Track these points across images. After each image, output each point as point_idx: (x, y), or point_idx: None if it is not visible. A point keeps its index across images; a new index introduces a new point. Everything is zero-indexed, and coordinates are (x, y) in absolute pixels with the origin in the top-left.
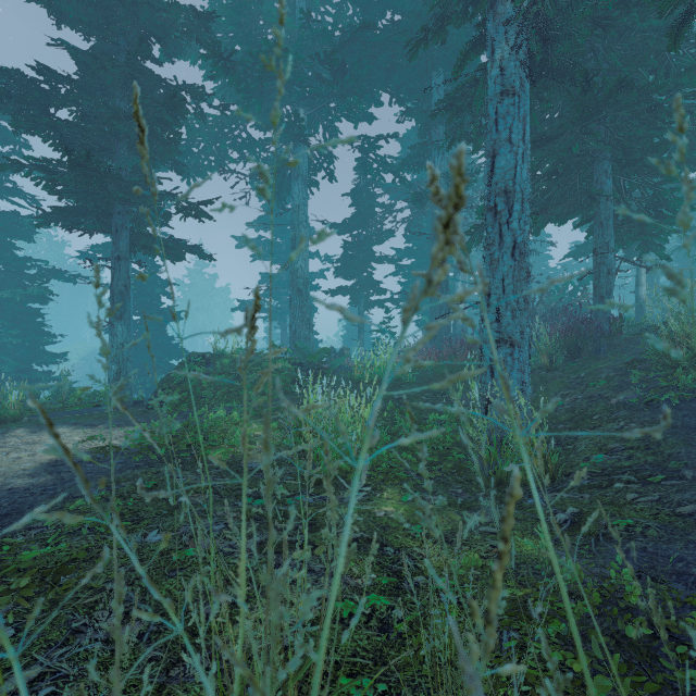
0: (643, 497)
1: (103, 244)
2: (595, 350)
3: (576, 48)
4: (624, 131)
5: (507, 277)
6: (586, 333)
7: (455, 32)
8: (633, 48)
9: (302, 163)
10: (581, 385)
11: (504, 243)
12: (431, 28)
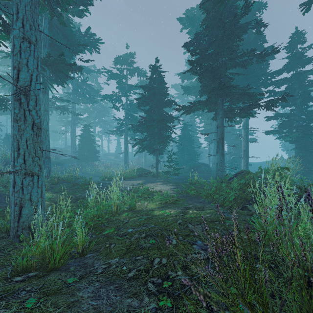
0: None
1: None
2: None
3: None
4: None
5: None
6: None
7: None
8: None
9: None
10: None
11: None
12: None
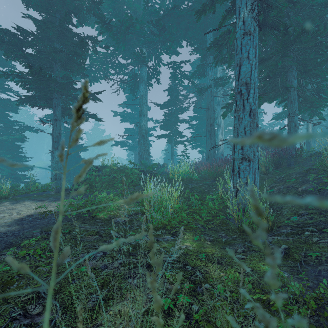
0: (322, 240)
1: (50, 114)
2: (288, 164)
3: (280, 13)
4: (303, 55)
5: (247, 127)
6: (284, 155)
7: (218, 10)
8: (307, 14)
9: (144, 75)
10: (282, 181)
11: (245, 109)
12: (207, 5)
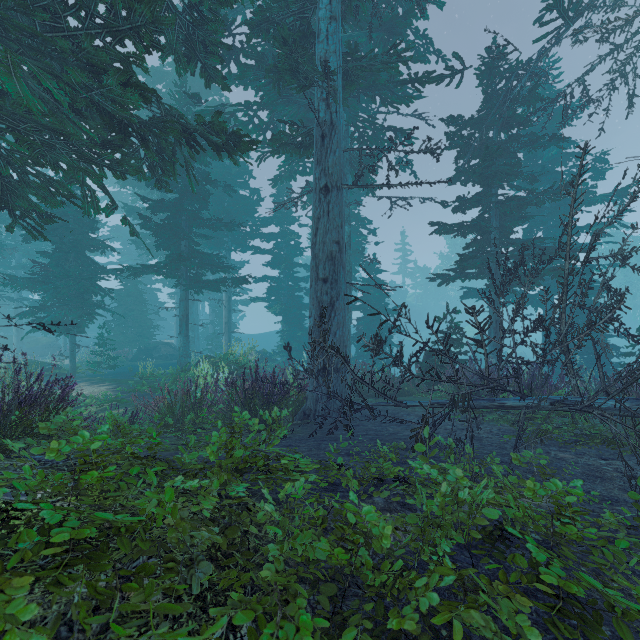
0: None
1: None
2: None
3: None
4: None
5: None
6: None
7: None
8: None
9: None
10: None
11: None
12: None
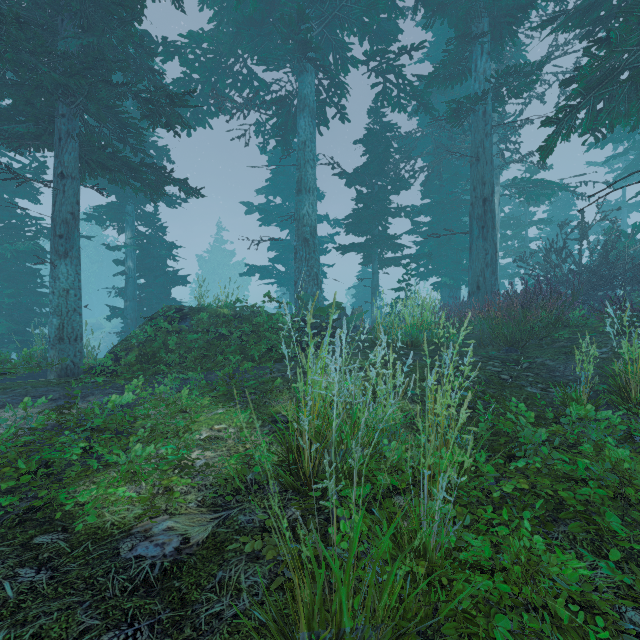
0: None
1: (107, 204)
2: None
3: None
4: None
5: None
6: None
7: None
8: None
9: (309, 92)
10: None
11: None
12: None
